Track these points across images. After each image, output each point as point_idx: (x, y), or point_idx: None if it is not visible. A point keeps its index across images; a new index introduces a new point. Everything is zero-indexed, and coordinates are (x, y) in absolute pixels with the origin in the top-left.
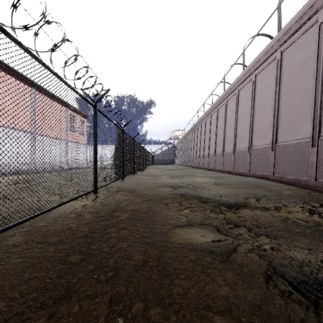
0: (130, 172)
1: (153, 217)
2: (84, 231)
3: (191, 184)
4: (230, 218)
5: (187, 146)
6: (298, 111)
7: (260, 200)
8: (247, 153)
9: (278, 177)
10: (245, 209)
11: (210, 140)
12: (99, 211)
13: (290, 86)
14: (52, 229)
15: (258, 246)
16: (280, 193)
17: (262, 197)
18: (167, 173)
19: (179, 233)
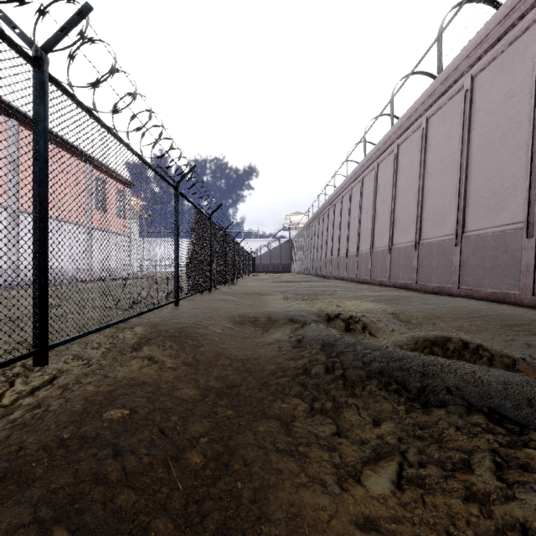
0: (201, 288)
1: None
2: None
3: (341, 319)
4: None
5: (315, 240)
6: None
7: None
8: (451, 247)
9: None
10: None
11: (361, 226)
12: None
13: None
14: None
15: None
16: None
17: None
18: (279, 290)
19: None
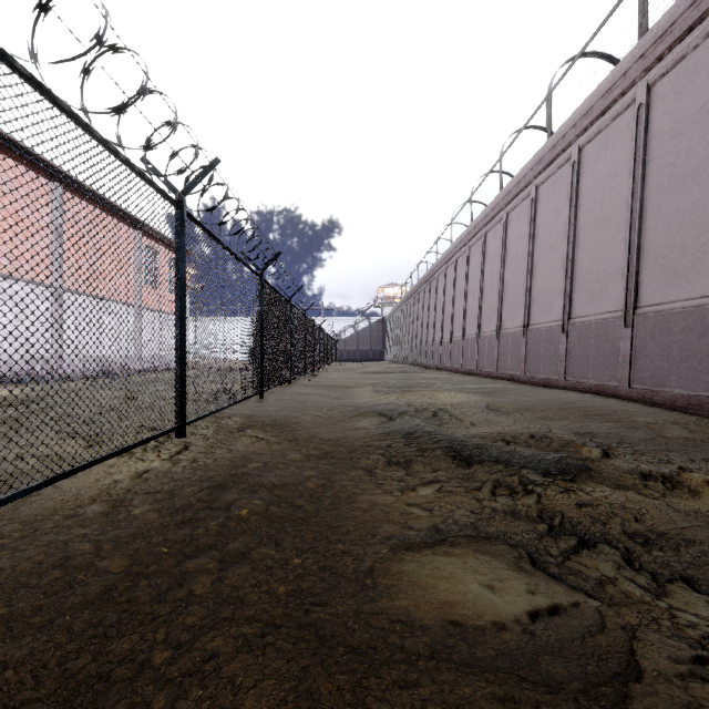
0: (282, 380)
1: (332, 512)
2: (109, 571)
3: (429, 410)
4: (558, 515)
5: (414, 320)
6: (696, 227)
7: (614, 452)
8: (558, 334)
9: (642, 391)
10: (594, 486)
11: (467, 305)
12: (178, 493)
13: (674, 166)
14: (2, 570)
15: (708, 649)
16: (661, 433)
17: (615, 443)
18: (368, 382)
19: (415, 578)
